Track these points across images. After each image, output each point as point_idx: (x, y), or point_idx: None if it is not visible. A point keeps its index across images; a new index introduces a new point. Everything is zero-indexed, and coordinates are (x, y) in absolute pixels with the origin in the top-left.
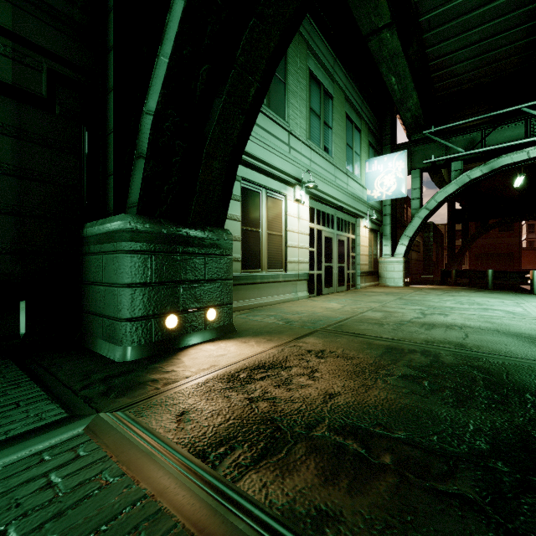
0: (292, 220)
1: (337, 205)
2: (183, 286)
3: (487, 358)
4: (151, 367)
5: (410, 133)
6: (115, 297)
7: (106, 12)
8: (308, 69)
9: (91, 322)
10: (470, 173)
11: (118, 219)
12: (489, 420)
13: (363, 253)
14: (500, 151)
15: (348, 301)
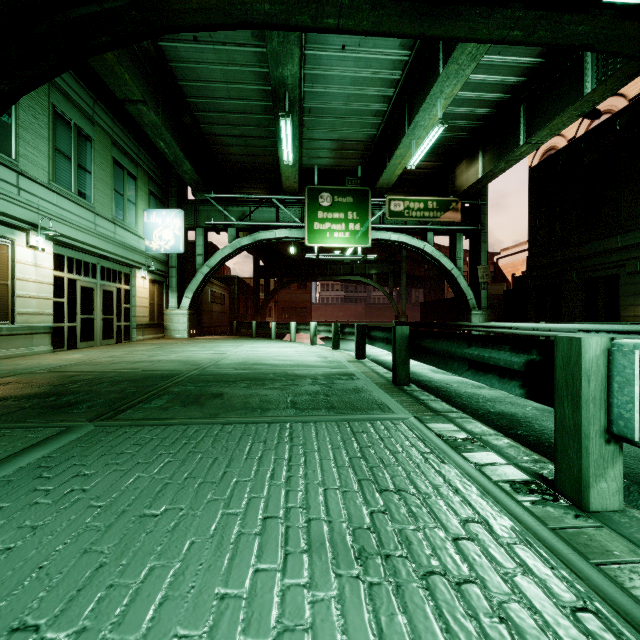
0: (25, 268)
1: (99, 254)
2: None
3: (139, 372)
4: None
5: (195, 192)
6: None
7: None
8: (52, 105)
9: None
10: (241, 241)
11: None
12: (81, 390)
13: (141, 305)
14: (262, 227)
15: (99, 352)
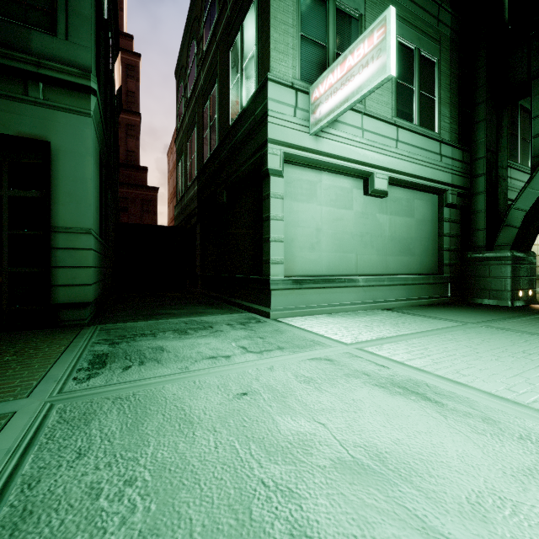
0: None
1: None
2: (523, 279)
3: None
4: (530, 308)
5: None
6: (502, 282)
7: (471, 160)
8: None
9: (476, 293)
10: None
11: (504, 252)
12: None
13: None
14: None
15: None
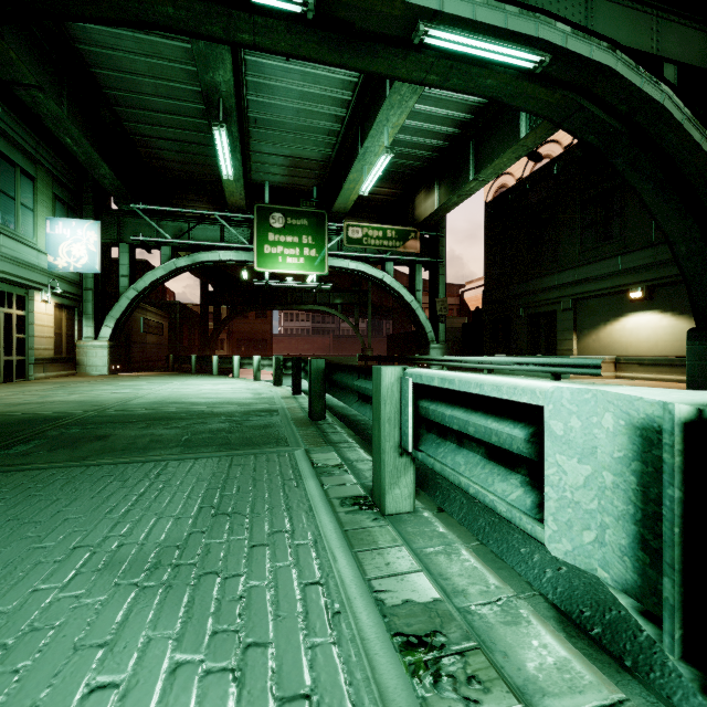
0: None
1: None
2: None
3: (16, 416)
4: None
5: (118, 201)
6: None
7: None
8: None
9: None
10: (177, 261)
11: None
12: None
13: (43, 334)
14: (203, 247)
15: None
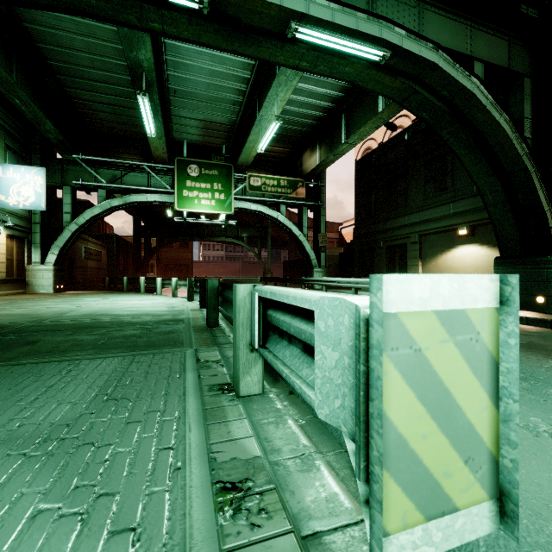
0: None
1: None
2: None
3: None
4: None
5: (62, 152)
6: None
7: None
8: None
9: None
10: (111, 202)
11: None
12: None
13: None
14: (133, 190)
15: None
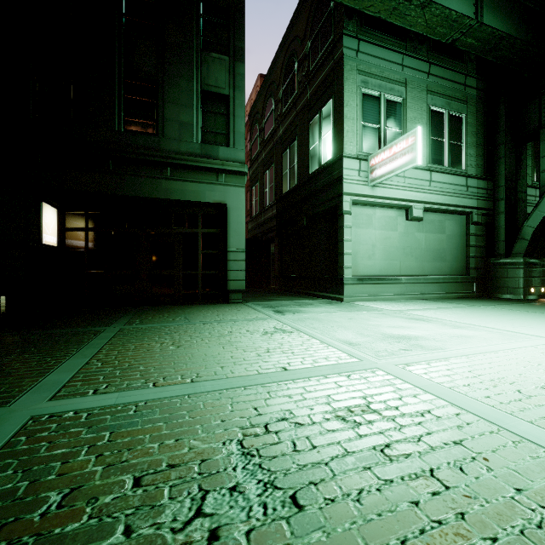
0: None
1: None
2: (535, 279)
3: None
4: (537, 300)
5: None
6: (516, 281)
7: (495, 187)
8: None
9: (497, 290)
10: None
11: (518, 259)
12: None
13: None
14: None
15: None
